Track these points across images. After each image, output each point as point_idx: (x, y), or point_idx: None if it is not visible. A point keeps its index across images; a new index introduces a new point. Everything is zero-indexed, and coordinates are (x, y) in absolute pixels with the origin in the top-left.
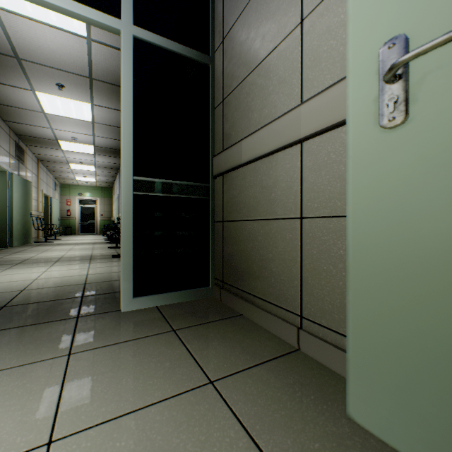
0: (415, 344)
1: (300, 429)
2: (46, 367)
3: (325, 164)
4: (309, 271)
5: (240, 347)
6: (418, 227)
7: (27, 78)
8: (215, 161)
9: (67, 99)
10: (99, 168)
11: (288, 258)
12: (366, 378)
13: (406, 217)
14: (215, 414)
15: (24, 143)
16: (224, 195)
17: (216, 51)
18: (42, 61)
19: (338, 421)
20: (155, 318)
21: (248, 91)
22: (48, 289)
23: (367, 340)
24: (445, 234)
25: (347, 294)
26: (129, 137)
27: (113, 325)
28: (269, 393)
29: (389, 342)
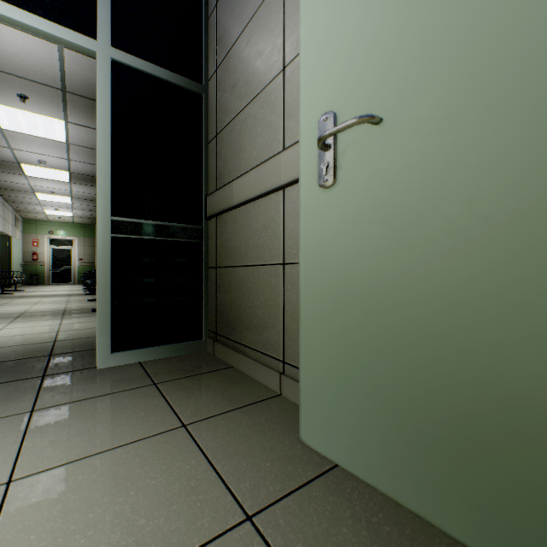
0: (341, 368)
1: (258, 454)
2: (4, 423)
3: None
4: (290, 316)
5: (222, 396)
6: (342, 272)
7: None
8: (208, 201)
9: (32, 114)
10: (77, 200)
11: (273, 304)
12: (312, 404)
13: (335, 263)
14: (181, 450)
15: None
16: (218, 238)
17: (210, 80)
18: None
19: (294, 446)
20: (135, 374)
21: (240, 129)
22: (6, 349)
23: (313, 370)
24: (356, 277)
25: (300, 332)
26: (107, 172)
27: (86, 382)
28: (239, 430)
29: (326, 369)
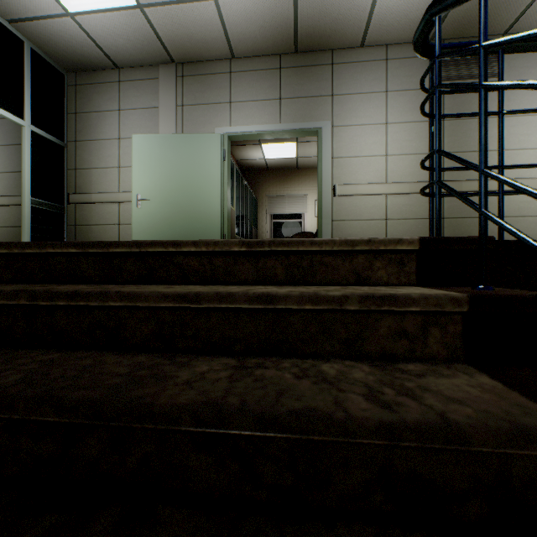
0: None
1: None
2: None
3: (127, 210)
4: (122, 239)
5: None
6: (143, 224)
7: None
8: (71, 196)
9: None
10: None
11: (115, 237)
12: None
13: (141, 223)
14: None
15: None
16: (78, 213)
17: (70, 142)
18: None
19: None
20: None
21: (95, 175)
22: None
23: None
24: (146, 225)
25: (132, 237)
26: (30, 178)
27: None
28: None
29: None
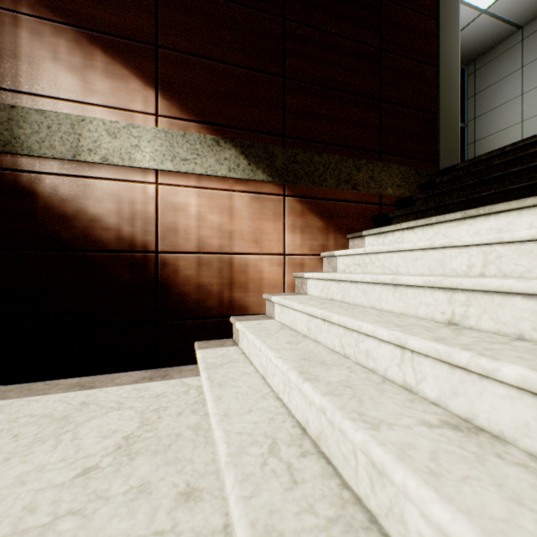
0: None
1: None
2: None
3: None
4: None
5: None
6: None
7: None
8: None
9: None
10: None
11: None
12: None
13: None
14: None
15: None
16: None
17: (468, 122)
18: None
19: None
20: None
21: (493, 139)
22: None
23: None
24: None
25: None
26: None
27: None
28: None
29: None
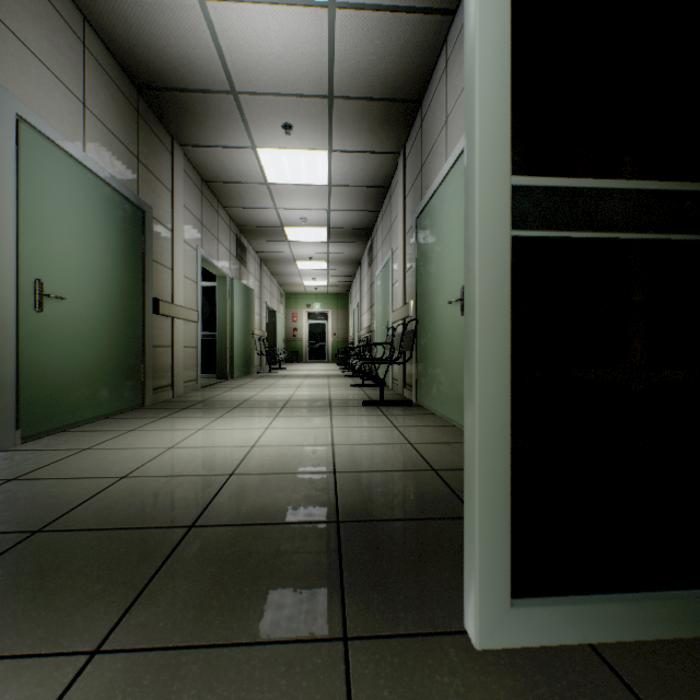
0: None
1: None
2: None
3: None
4: None
5: None
6: None
7: (246, 126)
8: None
9: (295, 152)
10: (333, 264)
11: None
12: None
13: None
14: None
15: (245, 238)
16: None
17: None
18: (263, 87)
19: None
20: None
21: None
22: (270, 480)
23: None
24: None
25: None
26: (498, 35)
27: None
28: None
29: None
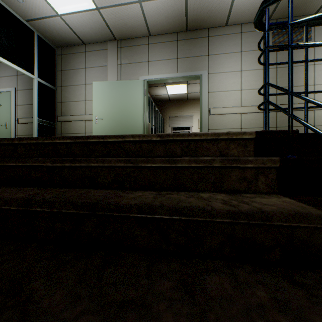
0: None
1: None
2: None
3: (89, 125)
4: None
5: None
6: (98, 133)
7: None
8: (59, 117)
9: None
10: None
11: None
12: None
13: (98, 132)
14: None
15: None
16: (62, 127)
17: (58, 87)
18: None
19: None
20: None
21: (72, 105)
22: None
23: None
24: (100, 133)
25: None
26: (37, 107)
27: None
28: None
29: None
